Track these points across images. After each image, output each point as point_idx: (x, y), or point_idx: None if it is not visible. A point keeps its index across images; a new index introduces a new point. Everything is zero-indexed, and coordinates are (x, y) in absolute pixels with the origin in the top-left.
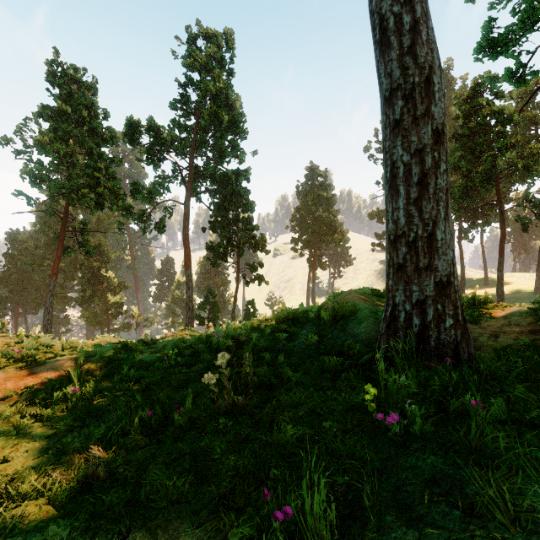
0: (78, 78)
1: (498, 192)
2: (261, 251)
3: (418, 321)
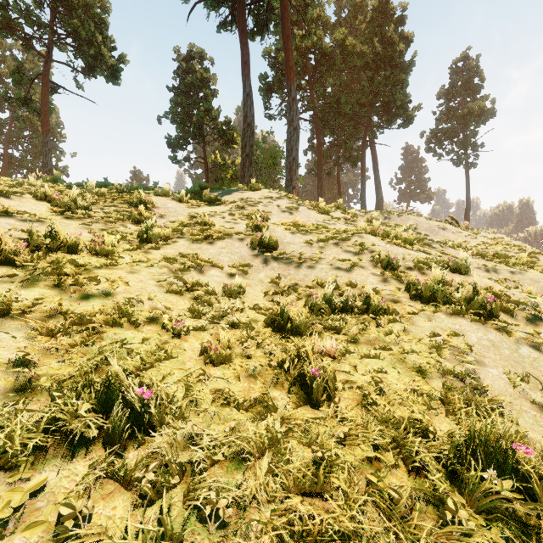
0: None
1: None
2: None
3: None
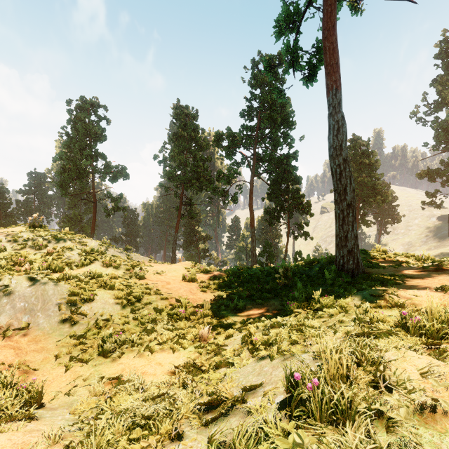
0: (189, 113)
1: None
2: (307, 214)
3: (342, 262)
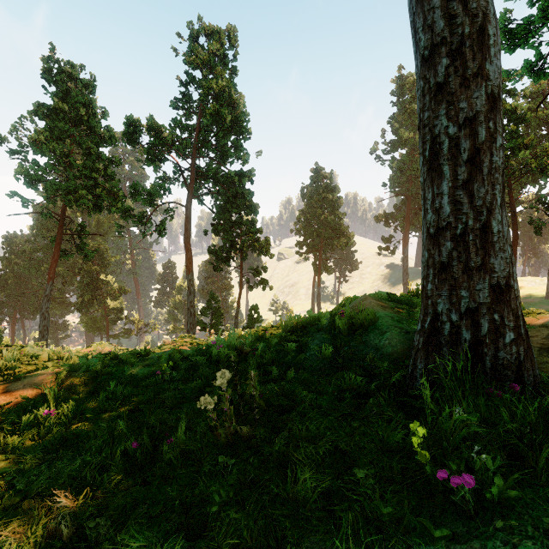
0: (75, 75)
1: (510, 194)
2: (266, 255)
3: (469, 335)
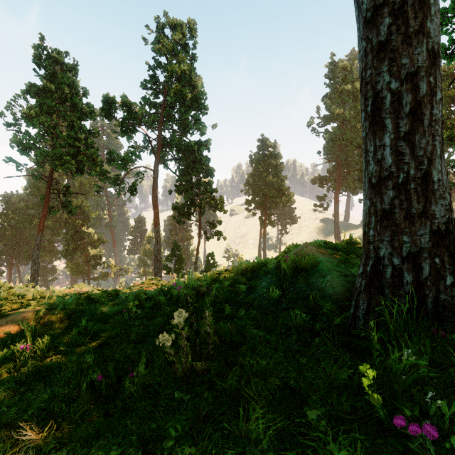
0: (61, 60)
1: None
2: (220, 211)
3: (411, 278)
